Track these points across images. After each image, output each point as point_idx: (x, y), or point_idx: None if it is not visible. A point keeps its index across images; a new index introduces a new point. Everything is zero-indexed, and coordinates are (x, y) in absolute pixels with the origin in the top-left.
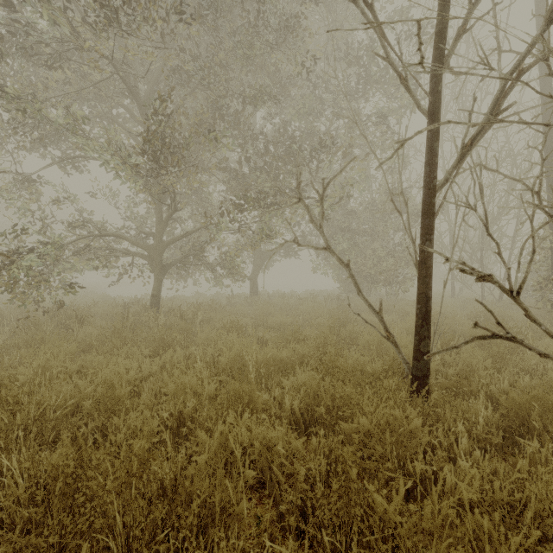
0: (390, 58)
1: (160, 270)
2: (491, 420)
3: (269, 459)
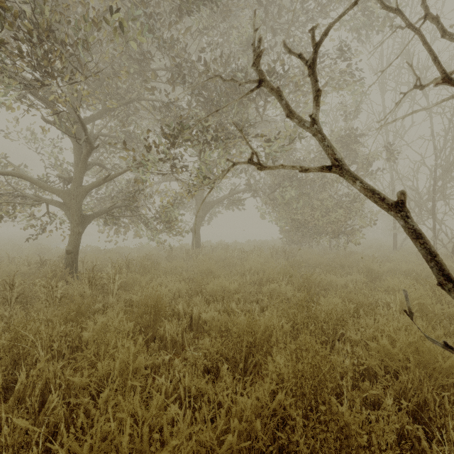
0: None
1: (78, 221)
2: None
3: None
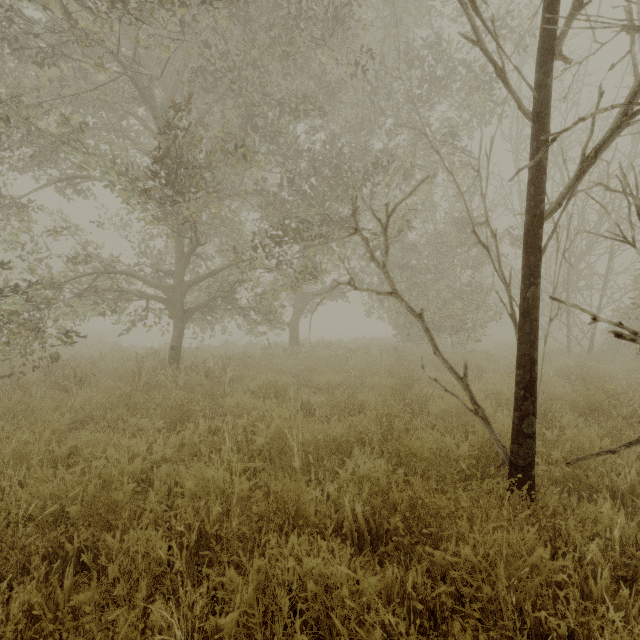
0: (482, 41)
1: (180, 317)
2: (626, 531)
3: (327, 605)
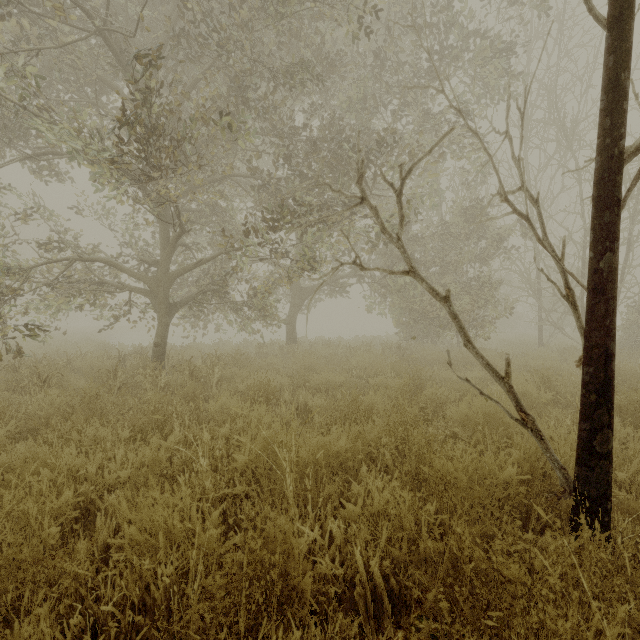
0: None
1: (165, 311)
2: None
3: None
